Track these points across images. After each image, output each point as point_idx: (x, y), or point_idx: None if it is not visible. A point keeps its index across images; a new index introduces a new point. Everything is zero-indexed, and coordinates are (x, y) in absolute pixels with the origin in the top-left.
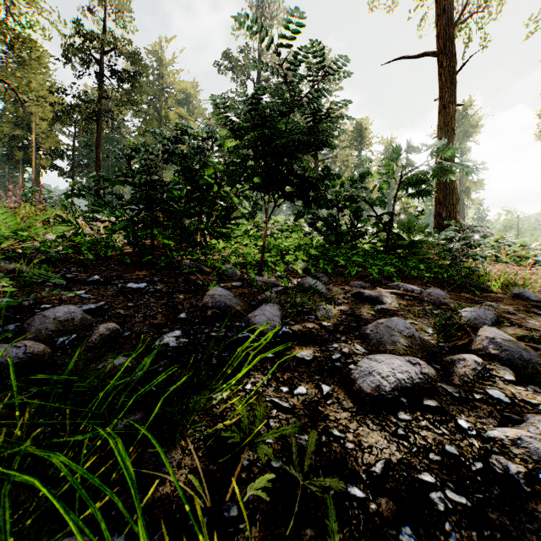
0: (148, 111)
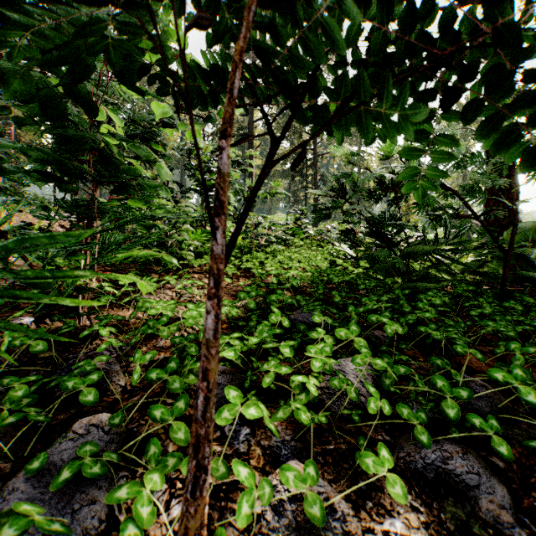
0: (137, 103)
